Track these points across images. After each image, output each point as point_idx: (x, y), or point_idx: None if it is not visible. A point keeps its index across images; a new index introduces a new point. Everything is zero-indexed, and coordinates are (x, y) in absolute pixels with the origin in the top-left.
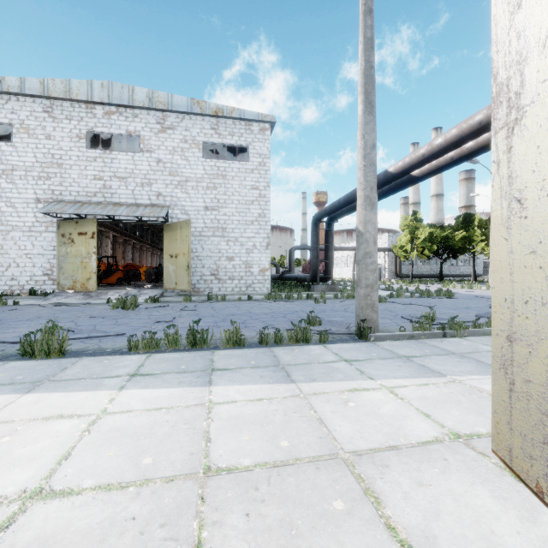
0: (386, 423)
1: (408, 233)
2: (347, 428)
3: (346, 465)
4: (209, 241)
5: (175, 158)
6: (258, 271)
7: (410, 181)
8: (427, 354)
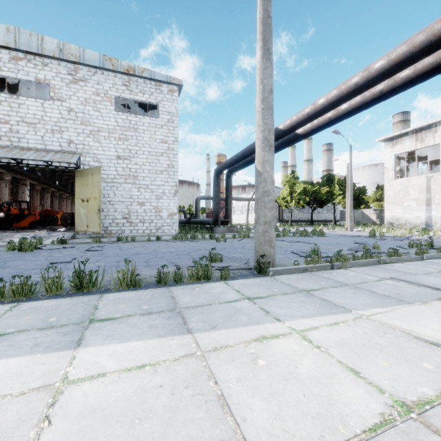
0: (311, 393)
1: (288, 187)
2: (261, 412)
3: None
4: (121, 187)
5: (87, 109)
6: (167, 215)
7: (295, 138)
8: (324, 287)
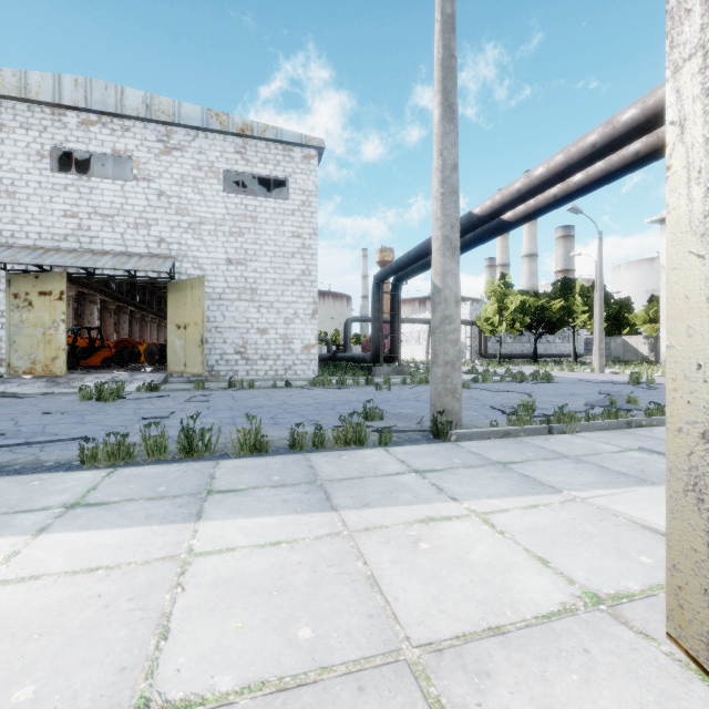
0: (481, 579)
1: (496, 301)
2: (416, 593)
3: (414, 677)
4: (233, 306)
5: (184, 191)
6: (300, 347)
7: (501, 227)
8: (531, 459)
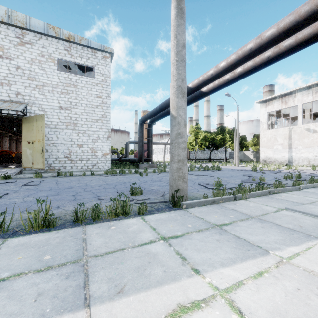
0: None
1: (194, 135)
2: None
3: None
4: (63, 132)
5: (33, 67)
6: (101, 154)
7: (201, 95)
8: (234, 220)
